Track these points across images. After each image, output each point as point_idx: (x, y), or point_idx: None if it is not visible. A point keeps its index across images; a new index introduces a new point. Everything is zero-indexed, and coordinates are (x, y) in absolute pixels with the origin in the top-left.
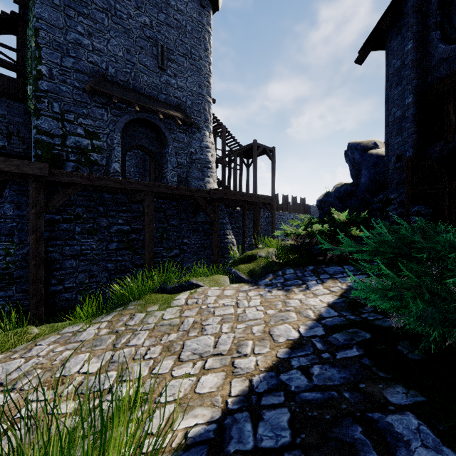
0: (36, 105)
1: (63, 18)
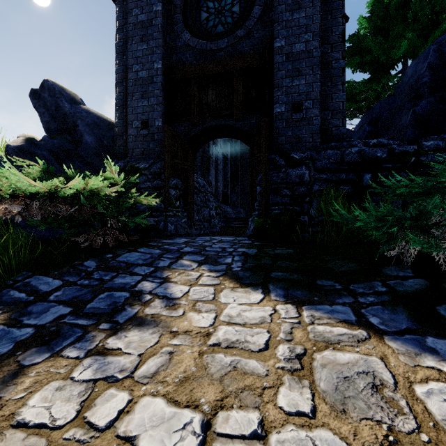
0: None
1: None
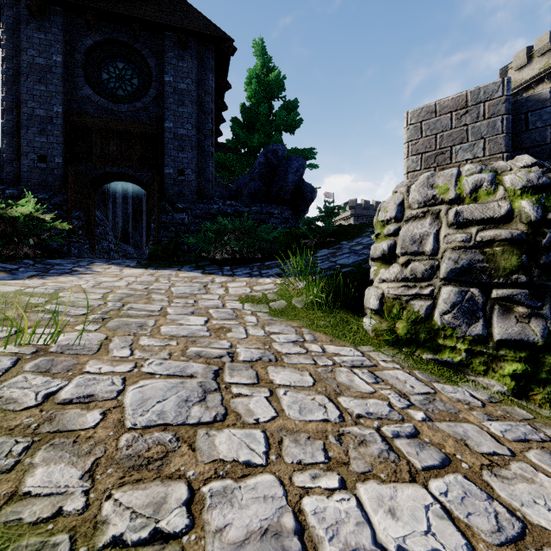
0: None
1: None
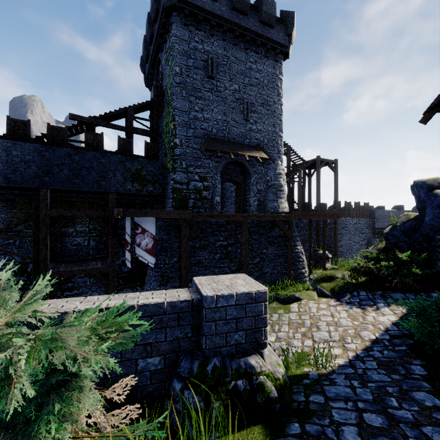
0: (173, 165)
1: (187, 104)
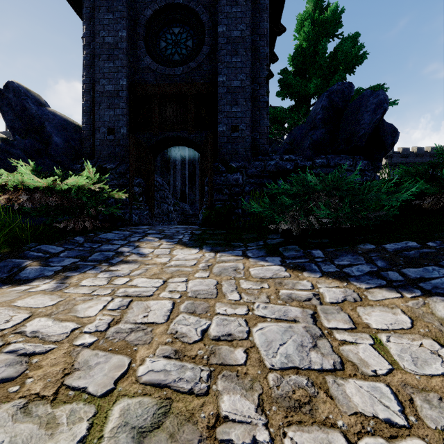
0: None
1: None
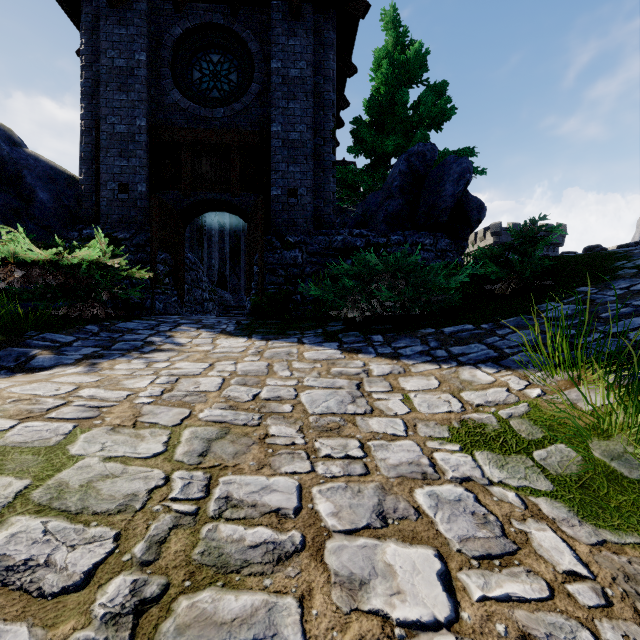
0: None
1: None
